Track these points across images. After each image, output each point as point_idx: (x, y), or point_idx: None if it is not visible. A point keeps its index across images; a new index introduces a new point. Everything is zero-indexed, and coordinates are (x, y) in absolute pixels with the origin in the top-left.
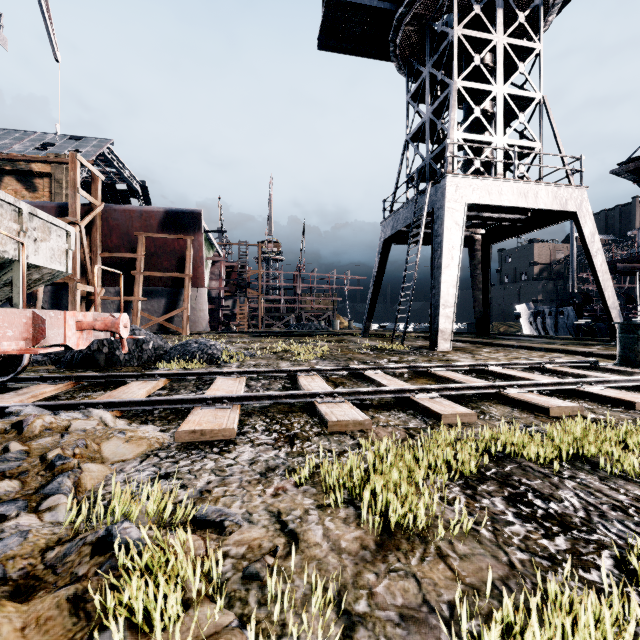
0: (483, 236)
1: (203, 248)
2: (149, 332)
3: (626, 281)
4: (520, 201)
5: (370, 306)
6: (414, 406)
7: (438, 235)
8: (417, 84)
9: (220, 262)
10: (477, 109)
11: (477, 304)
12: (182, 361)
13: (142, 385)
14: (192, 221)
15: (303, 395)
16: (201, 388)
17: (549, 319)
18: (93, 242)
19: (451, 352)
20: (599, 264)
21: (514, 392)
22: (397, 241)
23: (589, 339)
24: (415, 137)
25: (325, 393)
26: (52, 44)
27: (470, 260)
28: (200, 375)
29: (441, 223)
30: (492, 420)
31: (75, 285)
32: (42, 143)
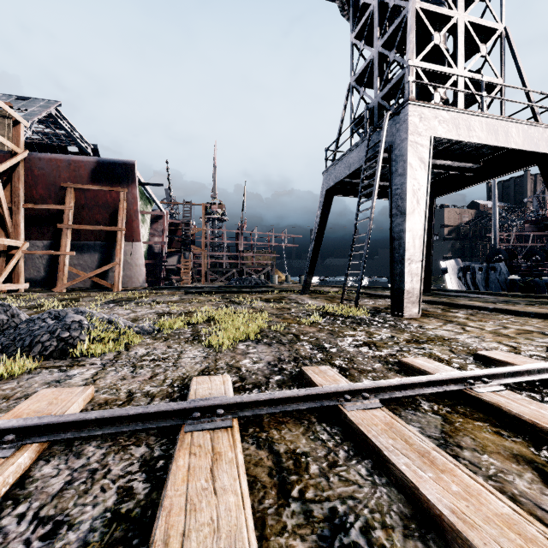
0: None
1: (138, 201)
2: None
3: (529, 240)
4: (490, 138)
5: (311, 261)
6: None
7: (399, 175)
8: (363, 19)
9: (163, 219)
10: (436, 35)
11: None
12: None
13: None
14: (125, 172)
15: None
16: None
17: (479, 274)
18: (14, 192)
19: (424, 320)
20: None
21: None
22: (339, 193)
23: (543, 296)
24: (359, 80)
25: None
26: None
27: None
28: None
29: (403, 160)
30: None
31: None
32: None
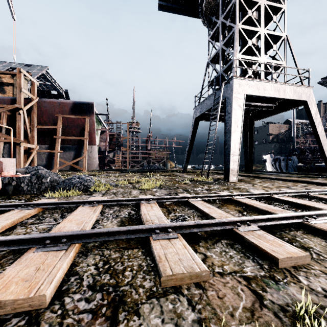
0: (250, 117)
1: (95, 123)
2: (49, 171)
3: None
4: (275, 94)
5: (187, 155)
6: (239, 239)
7: (228, 113)
8: (214, 30)
9: (106, 132)
10: (250, 41)
11: (246, 154)
12: (63, 191)
13: (13, 215)
14: (88, 108)
15: (140, 230)
16: (64, 216)
17: (283, 163)
18: (32, 119)
19: (238, 182)
20: (320, 131)
21: (317, 222)
22: (202, 119)
23: (310, 174)
24: (213, 60)
25: (160, 227)
26: (11, 10)
27: (242, 130)
28: (67, 204)
29: (230, 106)
30: (324, 261)
31: (20, 143)
32: (10, 68)
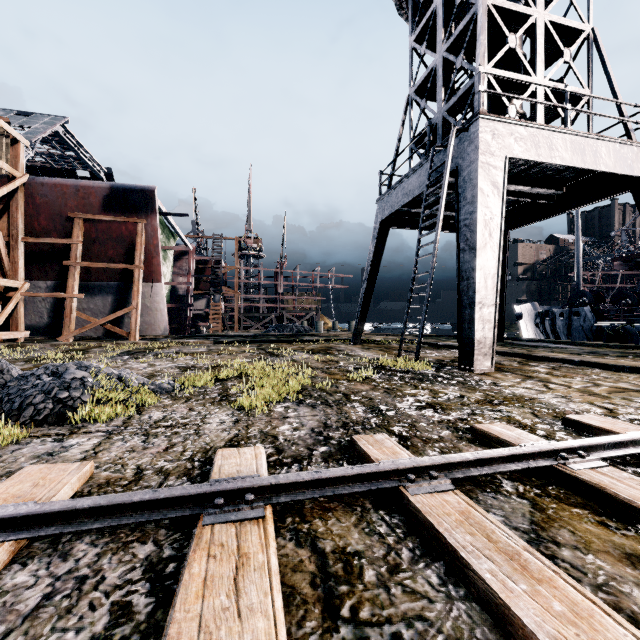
0: None
1: (158, 234)
2: None
3: (617, 281)
4: (575, 159)
5: (363, 305)
6: None
7: (467, 202)
8: (425, 19)
9: (189, 255)
10: (512, 37)
11: None
12: None
13: None
14: (143, 200)
15: None
16: None
17: (560, 321)
18: (12, 223)
19: (498, 375)
20: None
21: None
22: (396, 224)
23: (637, 347)
24: (420, 92)
25: None
26: None
27: None
28: None
29: (472, 185)
30: None
31: None
32: None
